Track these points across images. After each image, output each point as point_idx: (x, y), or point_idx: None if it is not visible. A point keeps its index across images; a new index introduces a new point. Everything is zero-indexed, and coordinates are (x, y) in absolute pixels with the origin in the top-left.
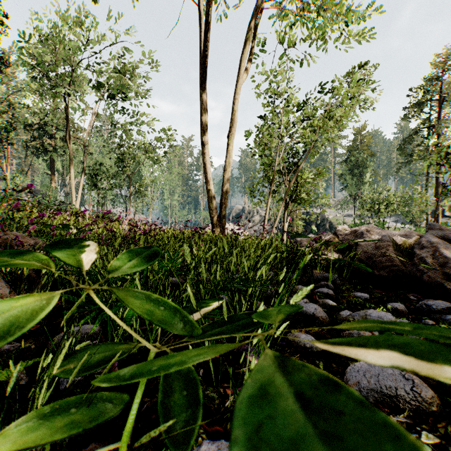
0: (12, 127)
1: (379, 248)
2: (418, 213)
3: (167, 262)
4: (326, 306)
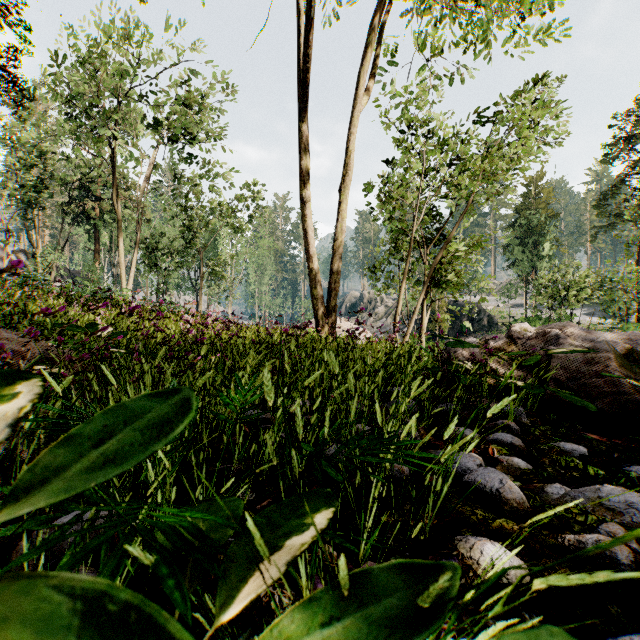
0: (41, 185)
1: (591, 363)
2: (626, 303)
3: (234, 396)
4: (515, 470)
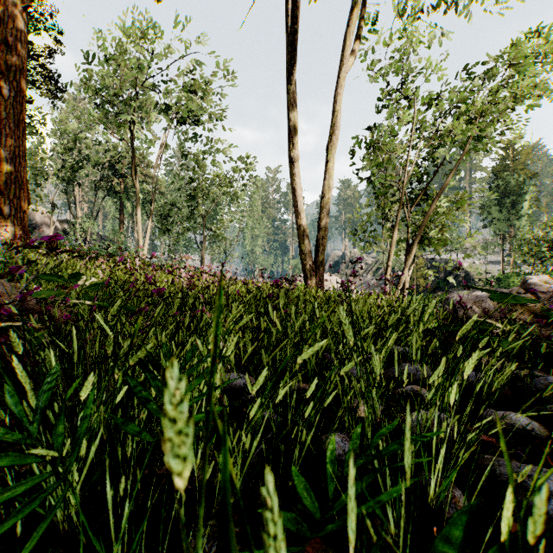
0: (78, 165)
1: None
2: None
3: None
4: None
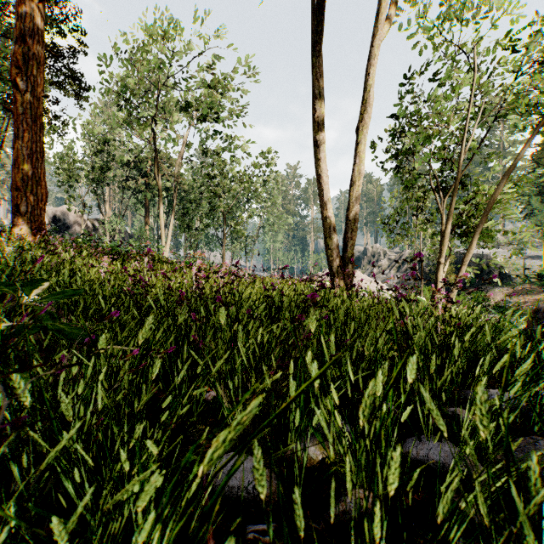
0: (106, 166)
1: None
2: None
3: None
4: None
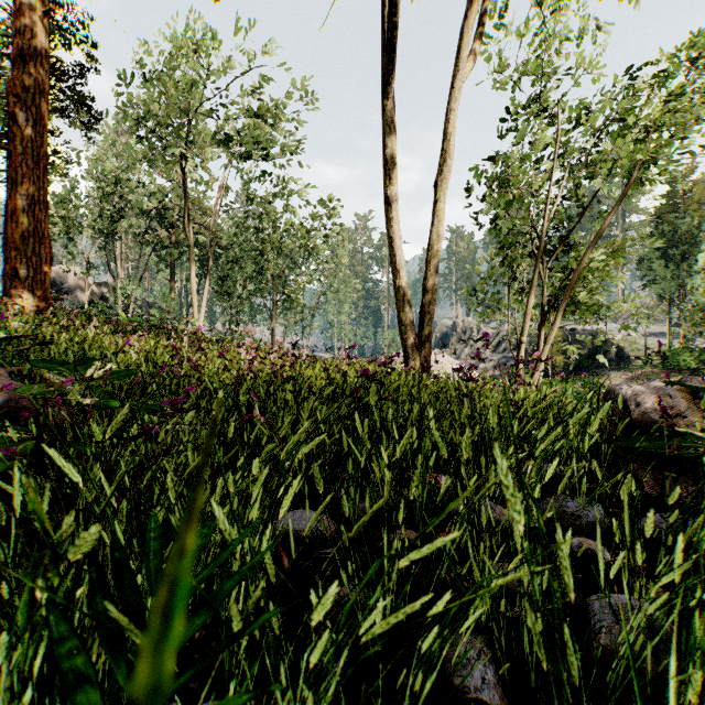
0: (119, 214)
1: None
2: None
3: None
4: None
